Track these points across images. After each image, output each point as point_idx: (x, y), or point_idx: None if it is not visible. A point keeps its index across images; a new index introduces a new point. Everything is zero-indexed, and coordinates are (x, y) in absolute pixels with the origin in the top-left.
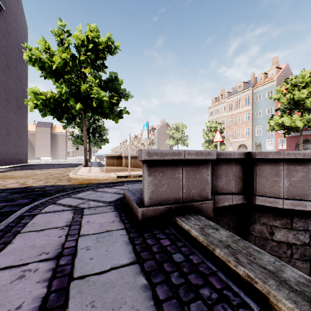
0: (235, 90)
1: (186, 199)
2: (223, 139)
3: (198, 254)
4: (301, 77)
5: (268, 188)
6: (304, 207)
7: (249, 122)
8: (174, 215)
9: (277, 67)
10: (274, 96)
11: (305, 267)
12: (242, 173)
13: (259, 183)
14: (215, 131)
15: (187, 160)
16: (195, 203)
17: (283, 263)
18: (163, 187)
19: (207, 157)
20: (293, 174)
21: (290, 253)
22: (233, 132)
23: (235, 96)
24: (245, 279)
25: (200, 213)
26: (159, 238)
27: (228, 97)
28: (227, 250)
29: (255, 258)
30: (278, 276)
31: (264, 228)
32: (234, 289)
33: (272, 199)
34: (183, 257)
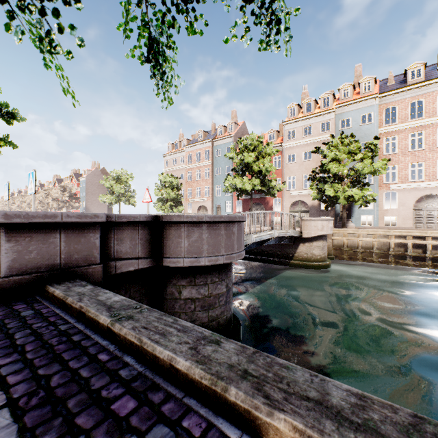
0: (196, 139)
1: (66, 265)
2: (181, 198)
3: (53, 307)
4: (250, 140)
5: (173, 249)
6: (199, 263)
7: (209, 179)
8: (45, 283)
9: (235, 123)
10: (228, 154)
11: (205, 316)
12: (151, 236)
13: (166, 245)
14: (171, 187)
15: (67, 223)
16: (78, 269)
17: (117, 295)
18: (31, 253)
19: (94, 220)
20: (192, 235)
21: (194, 307)
22: (192, 190)
23: (195, 147)
24: (79, 309)
25: (85, 279)
26: (14, 305)
27: (187, 145)
28: (78, 296)
29: (98, 296)
30: (104, 301)
31: (174, 289)
32: (67, 318)
33: (176, 260)
34: (33, 312)
